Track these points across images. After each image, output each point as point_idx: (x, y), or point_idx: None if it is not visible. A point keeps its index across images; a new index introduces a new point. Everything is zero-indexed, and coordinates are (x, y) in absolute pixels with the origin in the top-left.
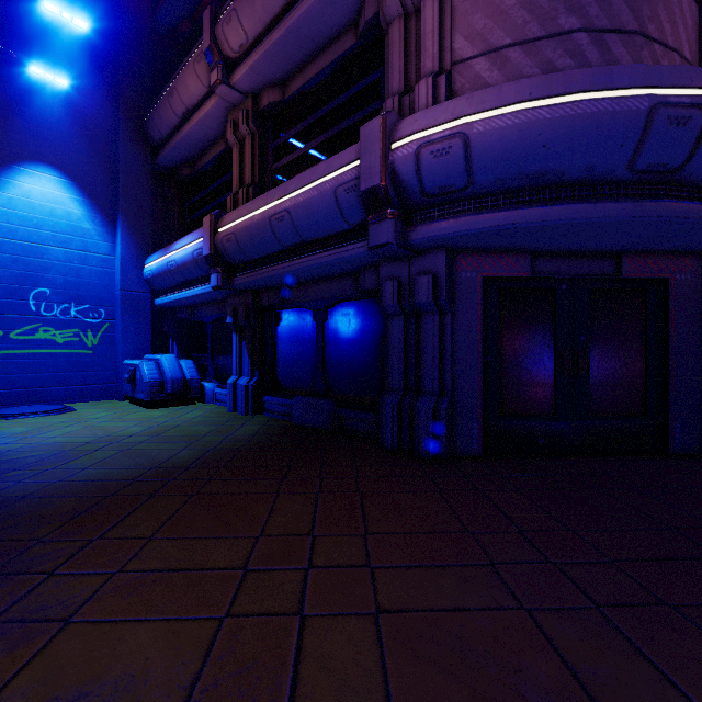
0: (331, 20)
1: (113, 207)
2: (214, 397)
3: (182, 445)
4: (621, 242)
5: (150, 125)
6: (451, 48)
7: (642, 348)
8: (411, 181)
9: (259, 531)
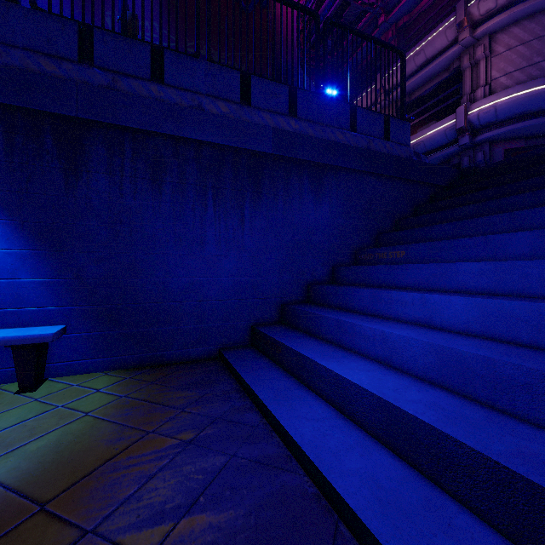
0: (437, 70)
1: None
2: None
3: None
4: None
5: None
6: (490, 76)
7: None
8: (475, 123)
9: None
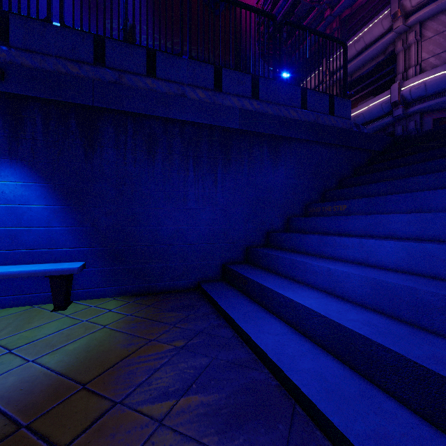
0: (375, 53)
1: None
2: None
3: None
4: None
5: None
6: (421, 57)
7: None
8: (408, 97)
9: None
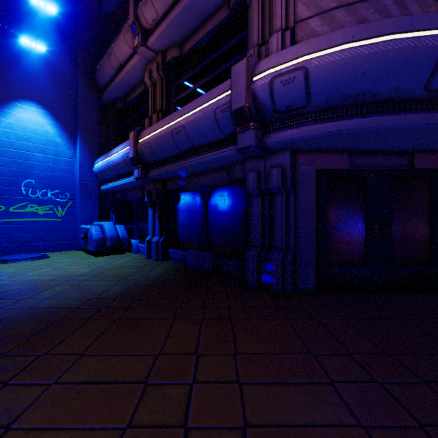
0: None
1: (74, 128)
2: (137, 249)
3: (113, 282)
4: (415, 144)
5: (97, 75)
6: (294, 12)
7: (428, 218)
8: (267, 102)
9: (159, 350)
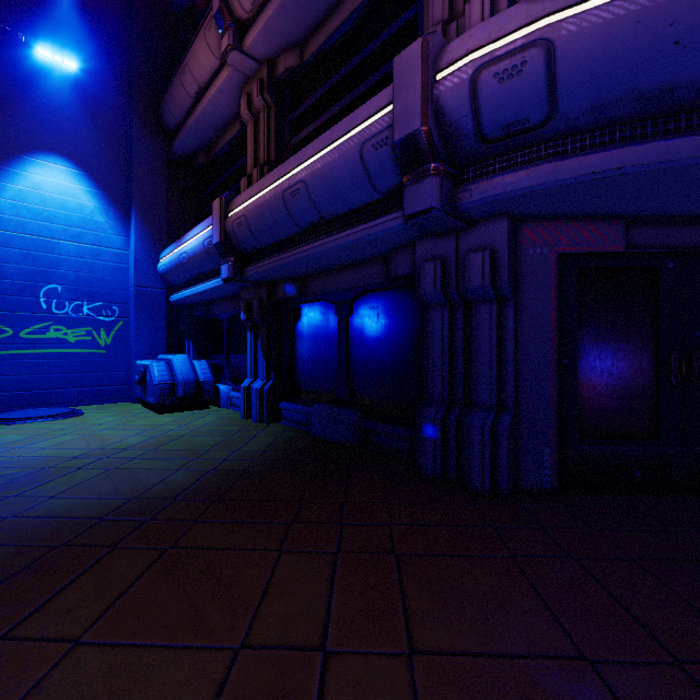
0: None
1: (127, 199)
2: (229, 401)
3: (178, 464)
4: None
5: (164, 110)
6: None
7: None
8: (464, 121)
9: (242, 634)
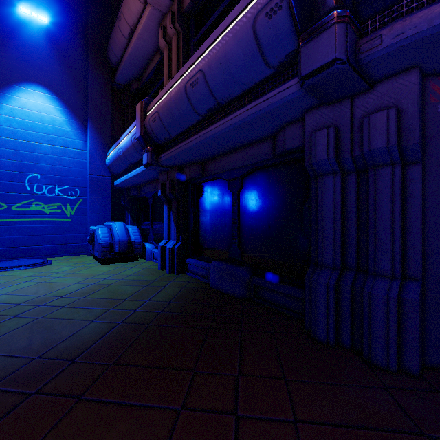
0: None
1: (85, 115)
2: (152, 255)
3: (95, 314)
4: None
5: (109, 51)
6: None
7: None
8: None
9: None
